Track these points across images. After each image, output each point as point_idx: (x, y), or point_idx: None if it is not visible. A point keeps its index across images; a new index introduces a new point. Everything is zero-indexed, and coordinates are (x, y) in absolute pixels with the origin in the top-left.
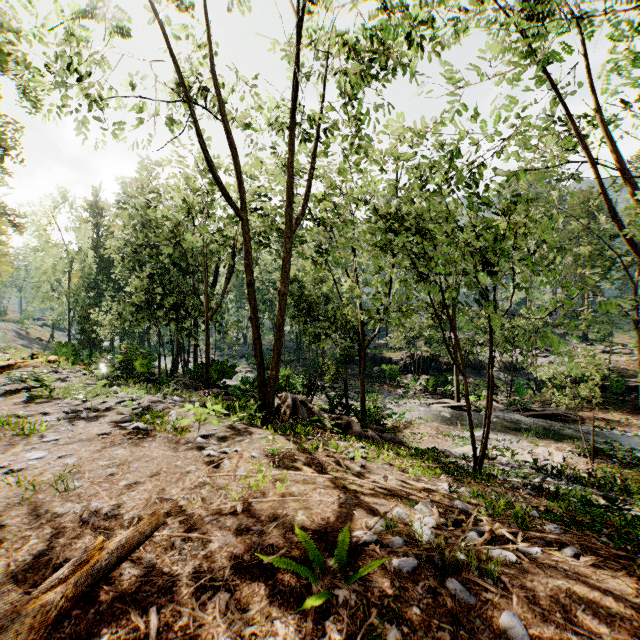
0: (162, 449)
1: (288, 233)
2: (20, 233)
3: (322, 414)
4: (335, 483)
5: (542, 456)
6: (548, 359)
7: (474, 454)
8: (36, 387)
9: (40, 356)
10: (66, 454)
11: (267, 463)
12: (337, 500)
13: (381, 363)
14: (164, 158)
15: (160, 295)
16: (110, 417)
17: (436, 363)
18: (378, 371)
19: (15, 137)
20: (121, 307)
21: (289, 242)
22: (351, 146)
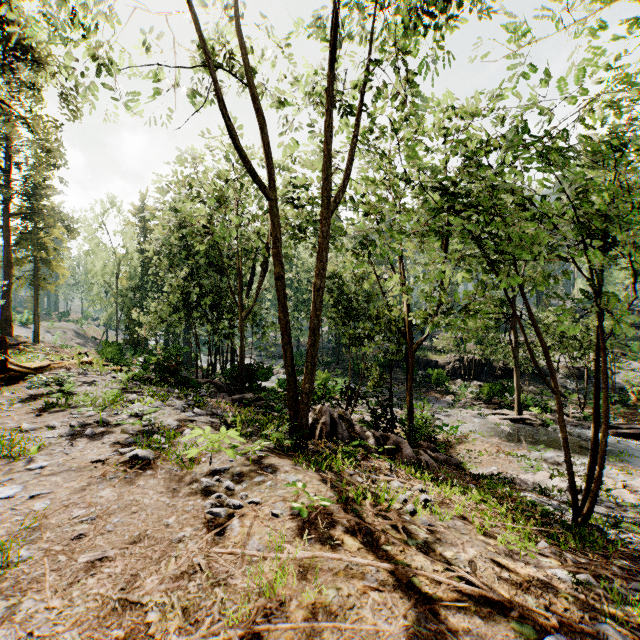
0: (158, 491)
1: (325, 213)
2: (73, 238)
3: (365, 431)
4: (394, 574)
5: None
6: (626, 365)
7: (574, 502)
8: (60, 391)
9: (75, 357)
10: (41, 493)
11: (292, 529)
12: (404, 631)
13: (426, 367)
14: (197, 151)
15: (197, 295)
16: (116, 435)
17: (489, 368)
18: (423, 375)
19: (57, 139)
20: (158, 307)
21: (326, 224)
22: (402, 106)
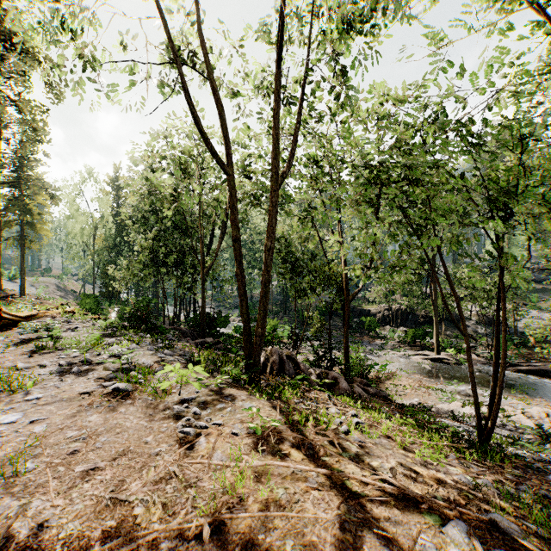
0: (137, 416)
1: (274, 186)
2: (55, 204)
3: (308, 369)
4: (331, 478)
5: (537, 417)
6: (526, 313)
7: (479, 424)
8: (48, 336)
9: (59, 307)
10: (39, 418)
11: (249, 444)
12: (338, 518)
13: (360, 315)
14: (165, 131)
15: (164, 254)
16: (99, 372)
17: (413, 316)
18: (358, 322)
19: (42, 119)
20: (131, 264)
21: (275, 195)
22: (339, 97)
